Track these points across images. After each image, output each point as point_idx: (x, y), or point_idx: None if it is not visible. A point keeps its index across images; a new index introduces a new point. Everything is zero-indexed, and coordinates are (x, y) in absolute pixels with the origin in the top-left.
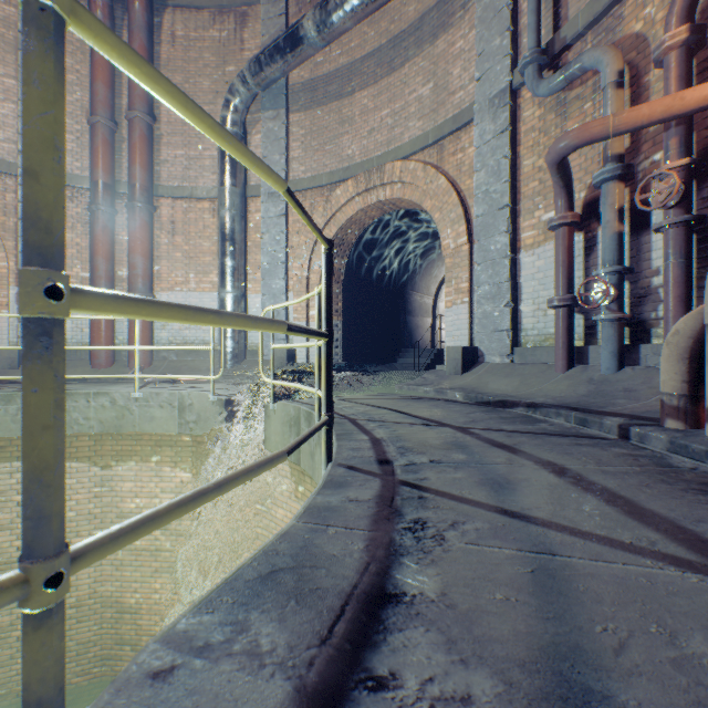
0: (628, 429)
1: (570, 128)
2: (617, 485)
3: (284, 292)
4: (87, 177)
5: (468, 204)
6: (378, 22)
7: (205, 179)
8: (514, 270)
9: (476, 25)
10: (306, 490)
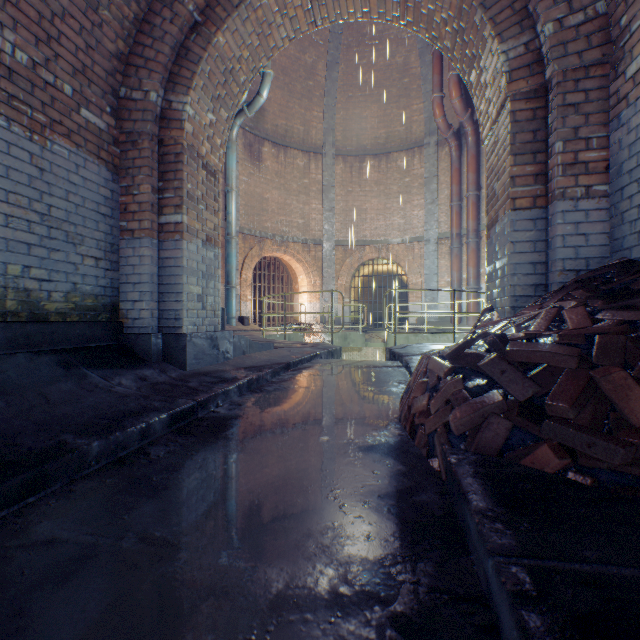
0: None
1: None
2: None
3: None
4: (449, 232)
5: None
6: None
7: None
8: None
9: None
10: None
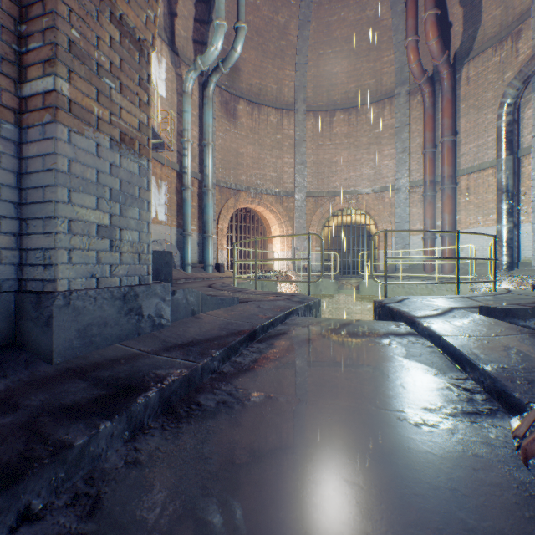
0: None
1: None
2: None
3: None
4: (421, 179)
5: None
6: None
7: (488, 156)
8: None
9: None
10: None
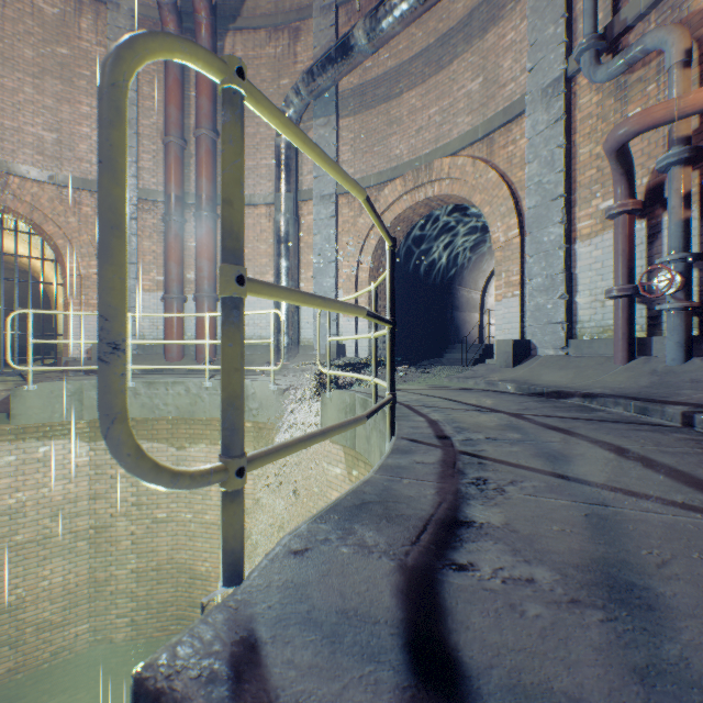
0: (692, 417)
1: (631, 113)
2: (675, 461)
3: (334, 290)
4: (162, 191)
5: (519, 196)
6: (426, 22)
7: (261, 187)
8: (569, 261)
9: (528, 16)
10: (360, 474)
